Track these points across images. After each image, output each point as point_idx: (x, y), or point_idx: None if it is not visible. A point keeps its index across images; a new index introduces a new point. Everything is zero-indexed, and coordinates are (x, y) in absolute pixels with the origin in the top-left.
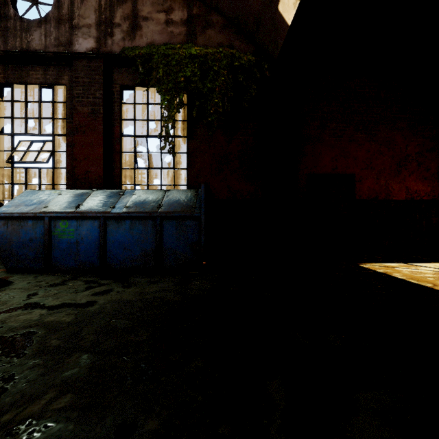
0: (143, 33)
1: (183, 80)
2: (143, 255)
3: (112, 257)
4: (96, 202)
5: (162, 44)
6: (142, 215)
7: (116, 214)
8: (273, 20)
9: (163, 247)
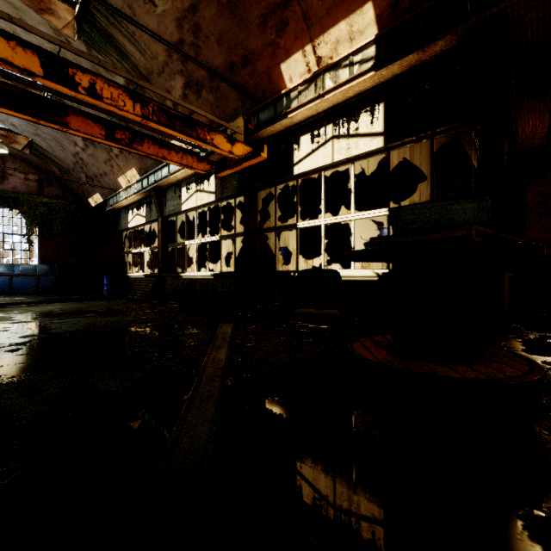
0: (10, 182)
1: (39, 213)
2: (30, 288)
3: (16, 289)
4: (3, 269)
5: (26, 194)
6: (30, 274)
7: (18, 274)
8: (86, 200)
9: (40, 285)
